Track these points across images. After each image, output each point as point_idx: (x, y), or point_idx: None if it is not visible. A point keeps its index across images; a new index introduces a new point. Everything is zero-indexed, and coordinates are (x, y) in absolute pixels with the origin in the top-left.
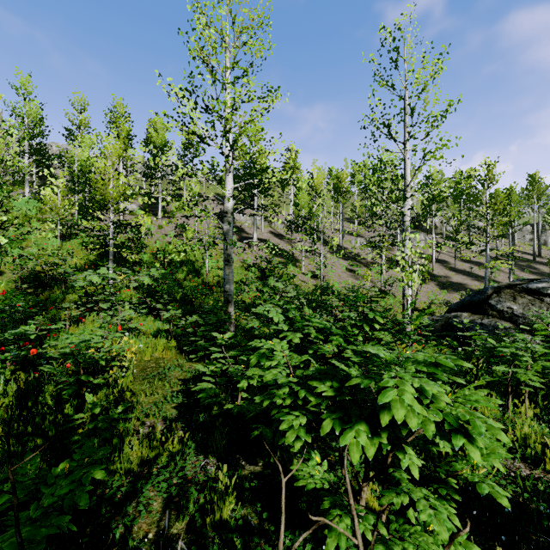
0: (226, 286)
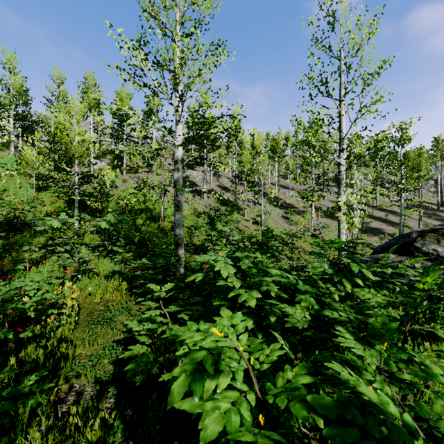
0: (176, 230)
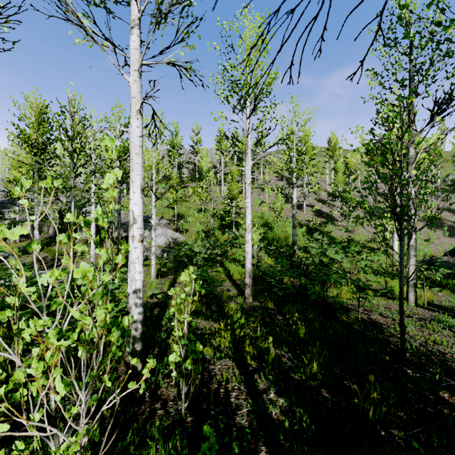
0: (293, 237)
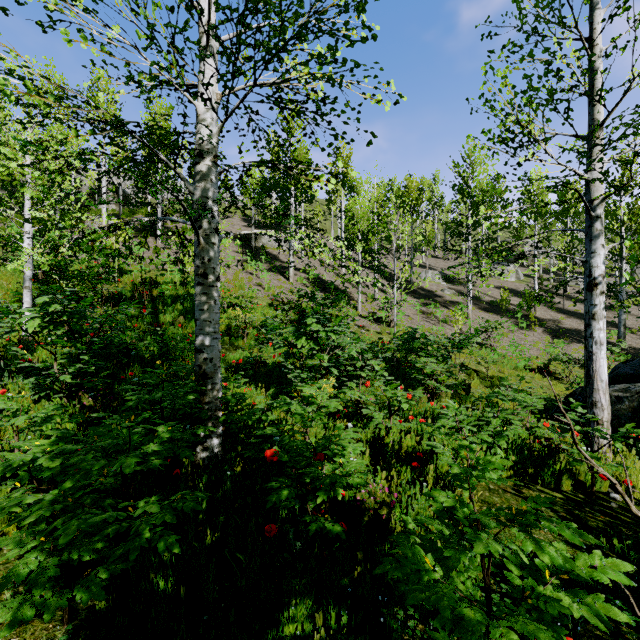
0: (199, 338)
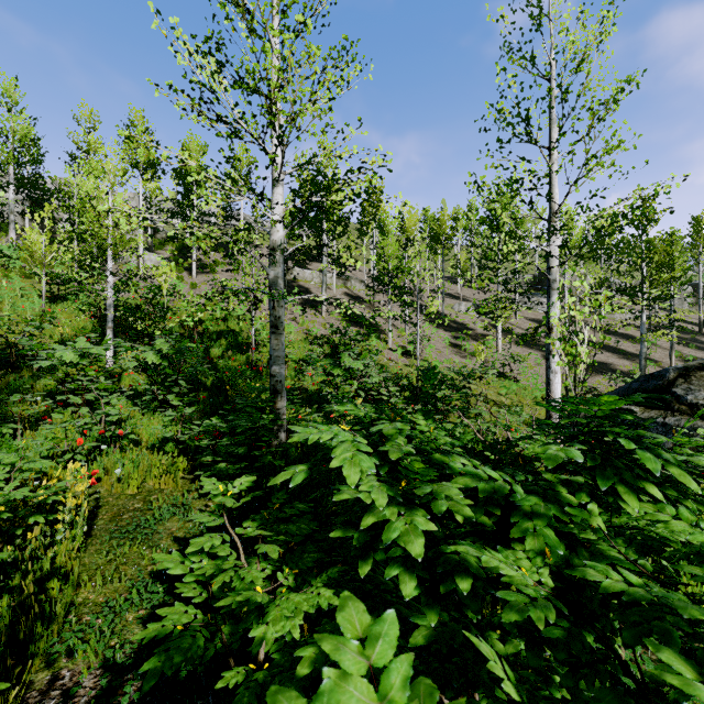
0: (273, 367)
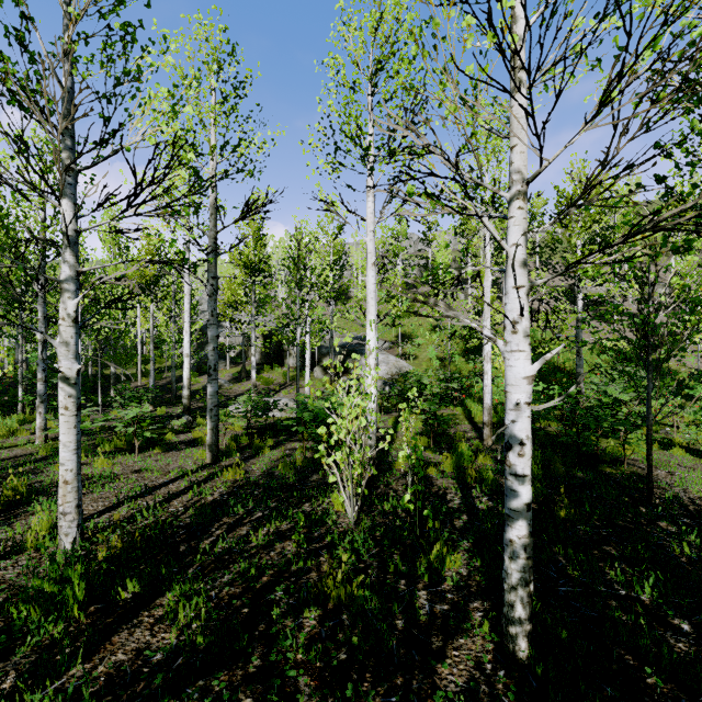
0: (577, 369)
